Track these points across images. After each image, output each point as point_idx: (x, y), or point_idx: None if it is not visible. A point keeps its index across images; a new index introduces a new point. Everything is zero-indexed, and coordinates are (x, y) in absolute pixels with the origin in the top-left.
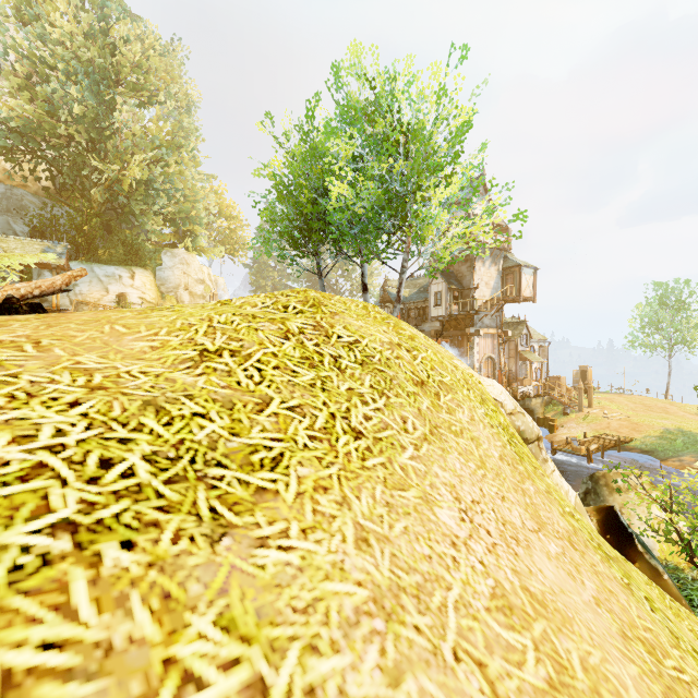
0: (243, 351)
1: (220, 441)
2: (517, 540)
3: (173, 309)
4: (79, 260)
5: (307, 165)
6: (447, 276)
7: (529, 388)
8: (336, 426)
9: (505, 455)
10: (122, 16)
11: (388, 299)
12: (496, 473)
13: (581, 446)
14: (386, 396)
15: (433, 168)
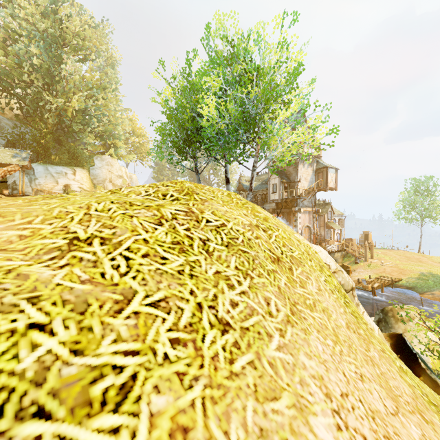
0: (114, 239)
1: (54, 366)
2: (390, 438)
3: (65, 197)
4: (39, 162)
5: (187, 95)
6: (280, 174)
7: (333, 246)
8: (202, 320)
9: (349, 322)
10: (66, 1)
11: (242, 188)
12: (349, 346)
13: (368, 285)
14: (250, 277)
15: (275, 97)
